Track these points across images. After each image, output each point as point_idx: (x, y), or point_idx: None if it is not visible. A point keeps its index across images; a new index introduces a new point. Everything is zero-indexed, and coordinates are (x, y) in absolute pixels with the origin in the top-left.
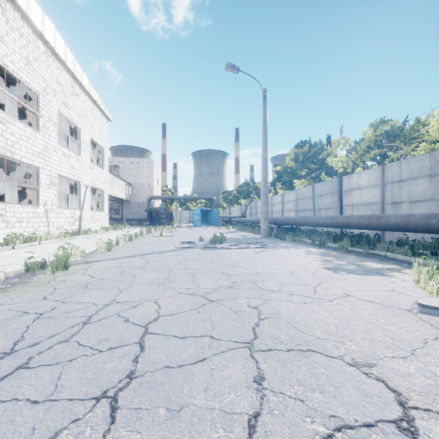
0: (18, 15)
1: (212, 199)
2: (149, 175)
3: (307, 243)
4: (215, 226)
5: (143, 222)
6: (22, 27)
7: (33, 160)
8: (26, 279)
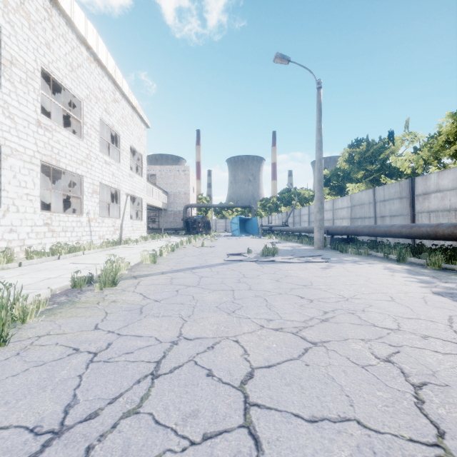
0: (63, 21)
1: (251, 207)
2: (185, 183)
3: (377, 257)
4: (253, 235)
5: (179, 231)
6: (66, 33)
7: (77, 168)
8: (73, 297)
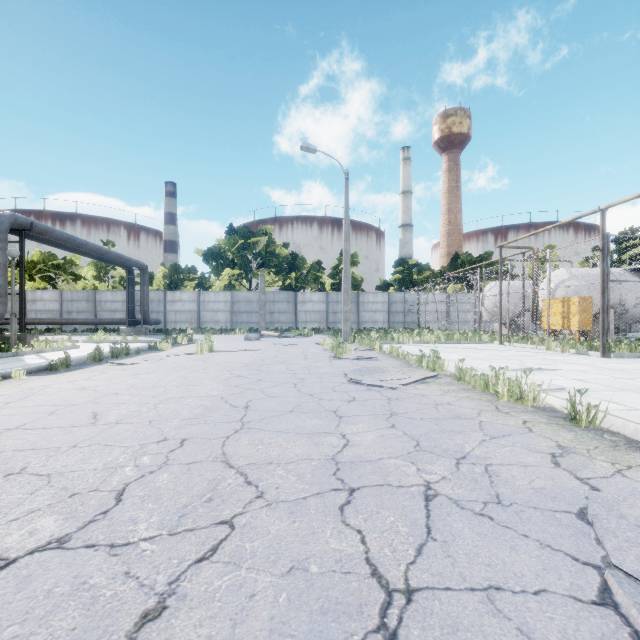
0: None
1: None
2: None
3: None
4: None
5: None
6: None
7: None
8: None
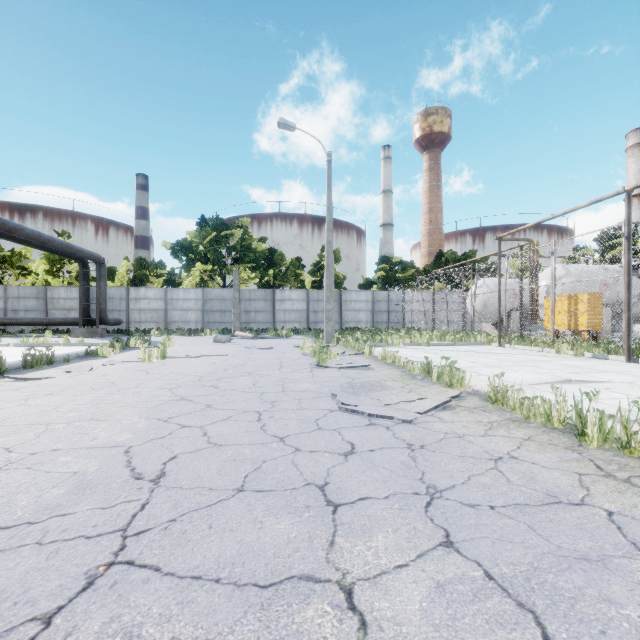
0: None
1: None
2: None
3: None
4: None
5: None
6: None
7: None
8: None
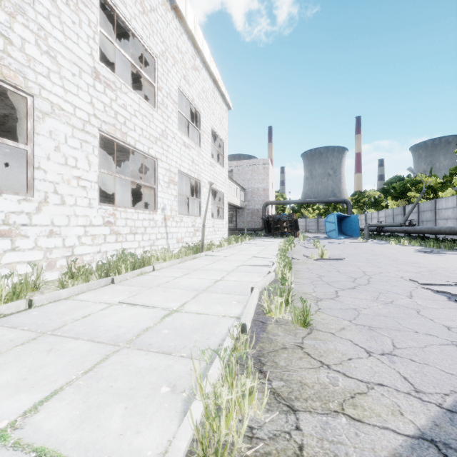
0: None
1: (346, 202)
2: (264, 177)
3: None
4: (352, 237)
5: (258, 232)
6: None
7: (149, 147)
8: None
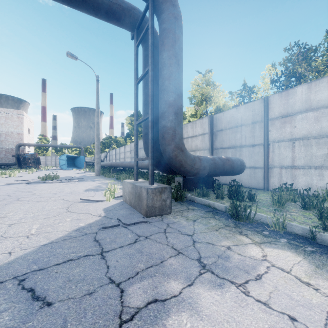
0: None
1: (81, 148)
2: (18, 124)
3: (115, 178)
4: (81, 168)
5: (12, 166)
6: None
7: None
8: None
